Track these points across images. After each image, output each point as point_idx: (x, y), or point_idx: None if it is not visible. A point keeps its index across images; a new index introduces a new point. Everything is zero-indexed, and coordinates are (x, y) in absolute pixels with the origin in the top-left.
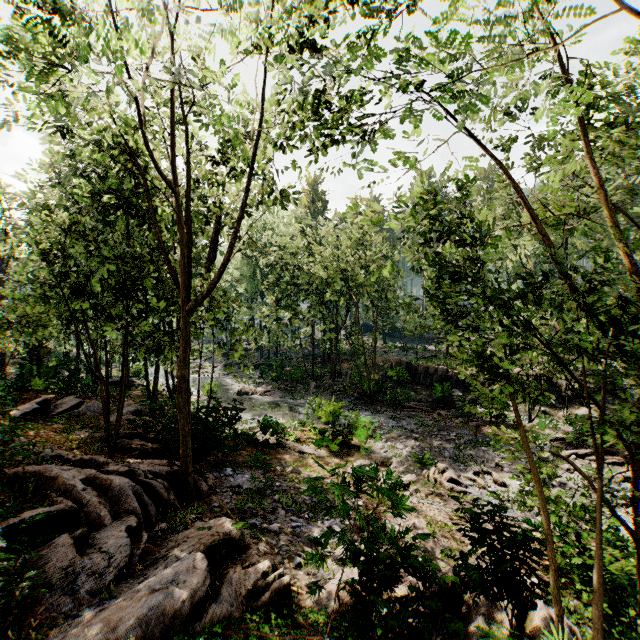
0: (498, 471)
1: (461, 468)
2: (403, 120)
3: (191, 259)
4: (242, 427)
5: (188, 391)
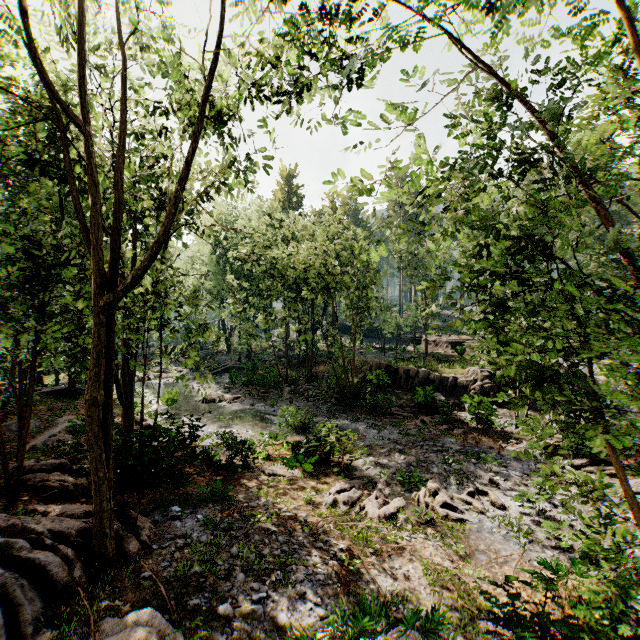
0: (493, 489)
1: (453, 487)
2: (403, 49)
3: (117, 237)
4: (204, 442)
5: (108, 418)
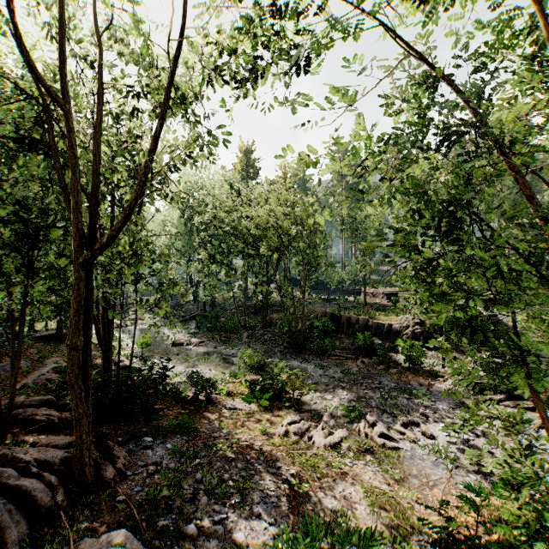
0: (424, 421)
1: (389, 419)
2: (346, 37)
3: (96, 202)
4: (174, 380)
5: (88, 360)
